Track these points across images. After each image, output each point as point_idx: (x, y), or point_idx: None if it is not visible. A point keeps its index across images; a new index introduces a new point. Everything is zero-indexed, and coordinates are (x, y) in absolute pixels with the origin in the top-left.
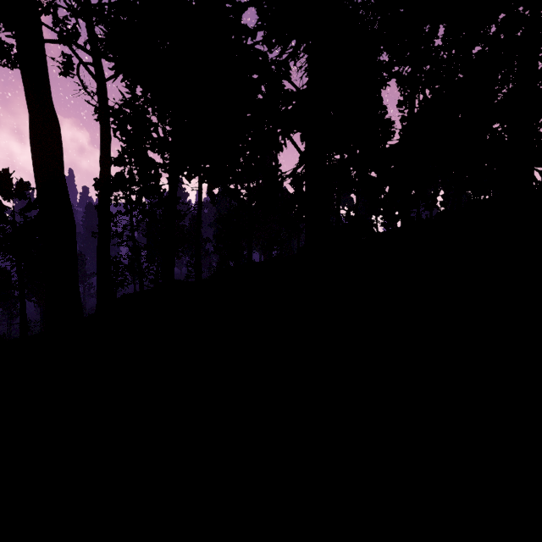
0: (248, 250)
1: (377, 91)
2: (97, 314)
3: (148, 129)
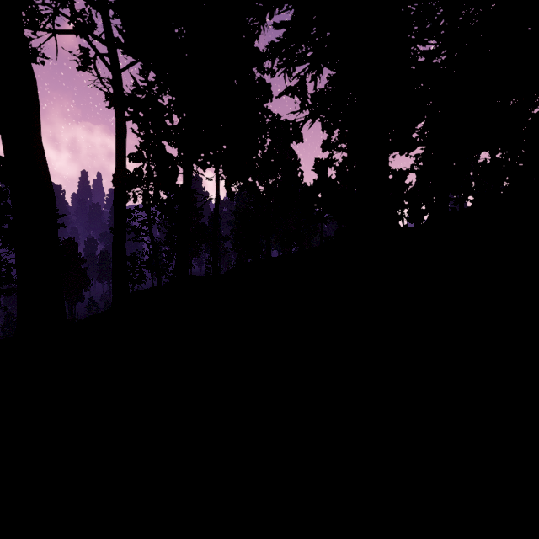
0: (267, 246)
1: (408, 67)
2: (109, 311)
3: (162, 117)
